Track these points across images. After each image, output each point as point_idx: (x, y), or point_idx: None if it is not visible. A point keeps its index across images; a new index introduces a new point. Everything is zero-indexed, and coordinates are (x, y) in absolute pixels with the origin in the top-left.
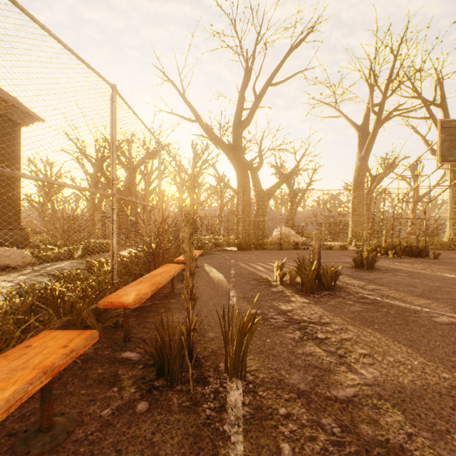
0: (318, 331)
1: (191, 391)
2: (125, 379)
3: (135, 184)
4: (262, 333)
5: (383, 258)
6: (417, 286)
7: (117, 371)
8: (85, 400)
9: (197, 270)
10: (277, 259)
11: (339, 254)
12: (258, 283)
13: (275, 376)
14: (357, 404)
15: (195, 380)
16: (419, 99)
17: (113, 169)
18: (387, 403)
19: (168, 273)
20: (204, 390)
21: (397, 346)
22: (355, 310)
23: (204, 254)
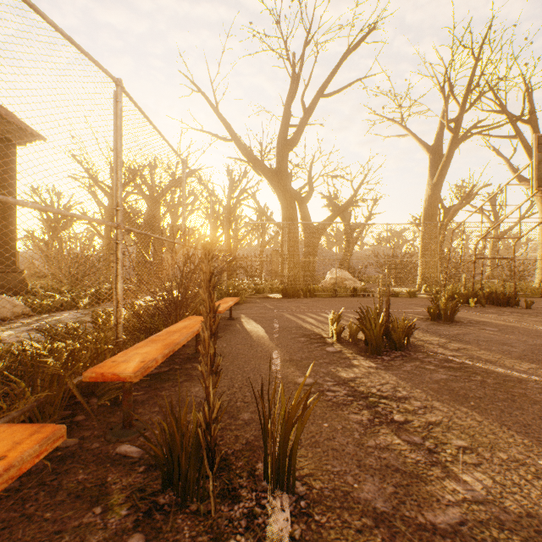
0: (393, 410)
1: (212, 514)
2: (115, 491)
3: (158, 218)
4: (317, 413)
5: (463, 307)
6: (513, 345)
7: (106, 477)
8: (48, 532)
9: (232, 323)
10: (331, 309)
11: (407, 303)
12: (309, 340)
13: (338, 486)
14: (468, 539)
15: (219, 494)
16: (503, 114)
17: (118, 191)
18: (514, 537)
19: (190, 328)
20: (232, 512)
21: (507, 434)
22: (439, 378)
23: (242, 303)
